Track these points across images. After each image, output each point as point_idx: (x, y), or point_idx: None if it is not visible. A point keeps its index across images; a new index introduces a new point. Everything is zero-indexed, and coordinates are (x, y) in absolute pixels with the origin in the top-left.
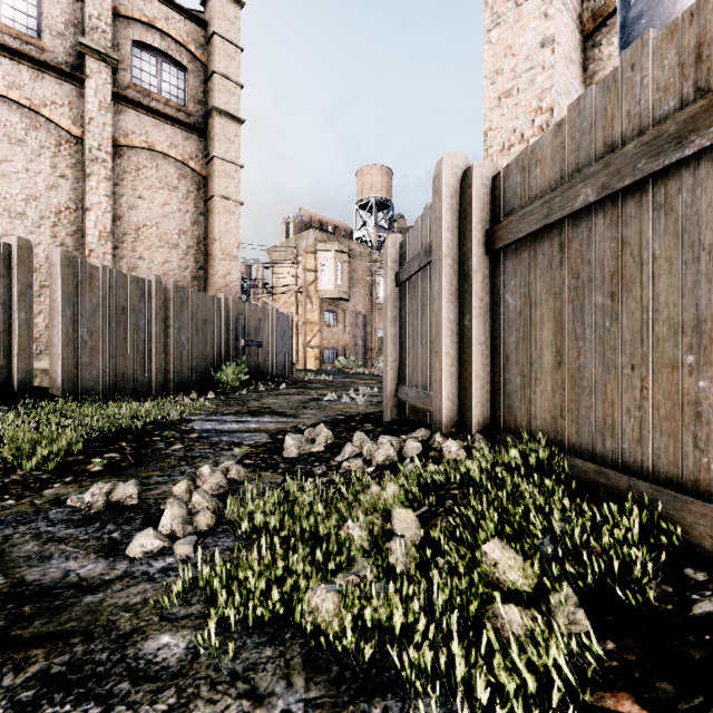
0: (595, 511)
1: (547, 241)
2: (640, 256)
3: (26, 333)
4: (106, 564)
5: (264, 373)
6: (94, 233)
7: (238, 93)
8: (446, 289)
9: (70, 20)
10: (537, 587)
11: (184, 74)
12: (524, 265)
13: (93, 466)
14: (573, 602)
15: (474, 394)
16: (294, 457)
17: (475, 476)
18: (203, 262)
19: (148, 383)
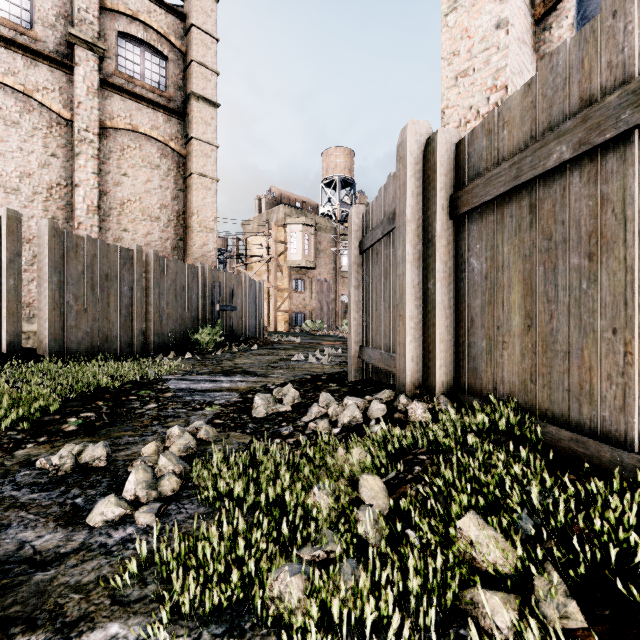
0: (578, 485)
1: (515, 203)
2: (623, 214)
3: (14, 298)
4: (64, 534)
5: (238, 335)
6: (82, 207)
7: (214, 79)
8: (410, 253)
9: (61, 13)
10: (518, 569)
11: (165, 62)
12: (490, 228)
13: (67, 425)
14: (562, 590)
15: (438, 357)
16: (262, 416)
17: (443, 441)
18: (182, 234)
19: (130, 345)
